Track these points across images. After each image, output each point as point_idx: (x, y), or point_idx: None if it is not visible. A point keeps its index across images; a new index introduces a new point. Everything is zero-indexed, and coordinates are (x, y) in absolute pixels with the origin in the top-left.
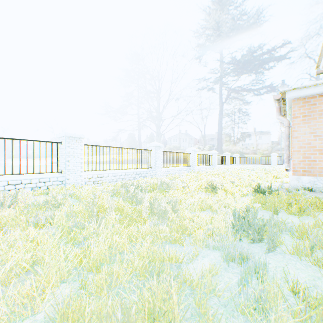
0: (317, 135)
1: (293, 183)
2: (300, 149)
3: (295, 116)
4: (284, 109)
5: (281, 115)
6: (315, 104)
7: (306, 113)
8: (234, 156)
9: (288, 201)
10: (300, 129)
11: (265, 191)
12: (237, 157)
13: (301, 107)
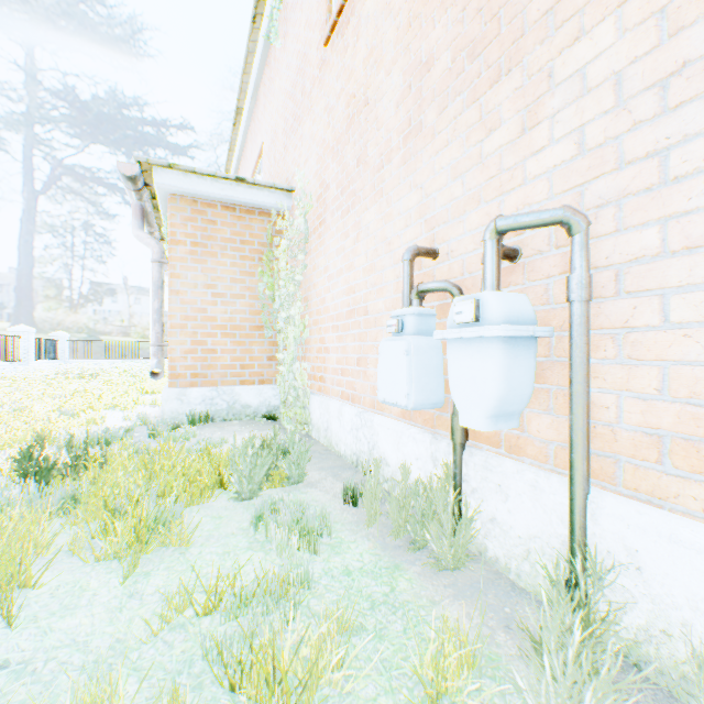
0: (220, 292)
1: (172, 409)
2: (188, 321)
3: (177, 239)
4: (161, 223)
5: (154, 237)
6: (216, 223)
7: (199, 237)
8: (55, 338)
9: (129, 485)
10: (188, 273)
11: (55, 462)
12: (65, 340)
13: (190, 220)
